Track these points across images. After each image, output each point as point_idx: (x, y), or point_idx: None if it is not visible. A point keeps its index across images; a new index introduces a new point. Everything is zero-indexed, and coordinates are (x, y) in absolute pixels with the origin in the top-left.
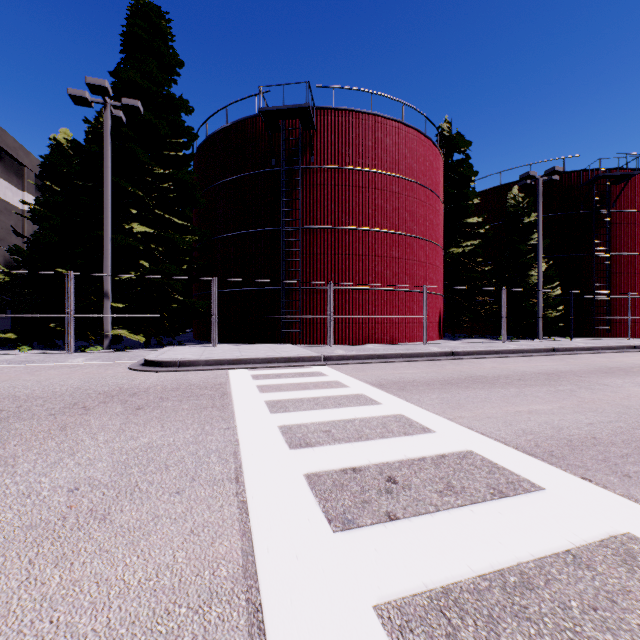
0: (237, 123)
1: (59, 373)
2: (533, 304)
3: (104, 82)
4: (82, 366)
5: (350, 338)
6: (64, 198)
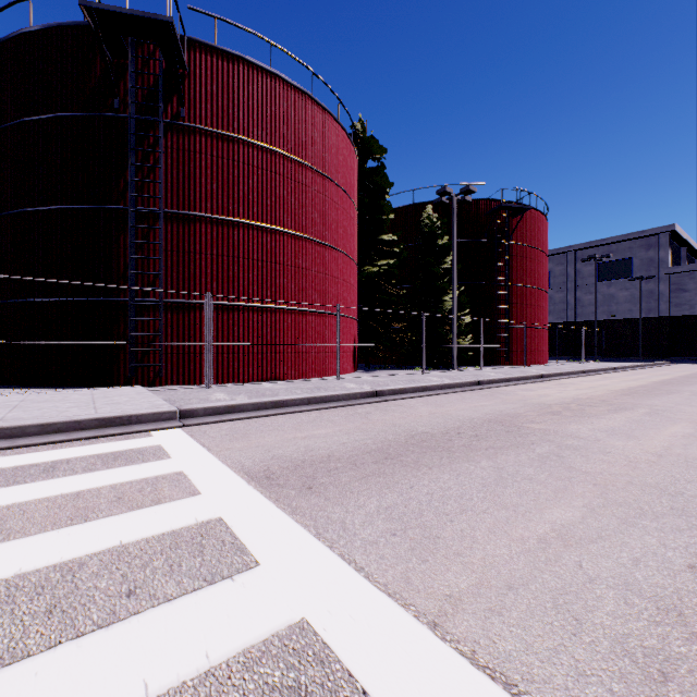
0: (50, 29)
1: None
2: (447, 332)
3: None
4: None
5: (240, 374)
6: None
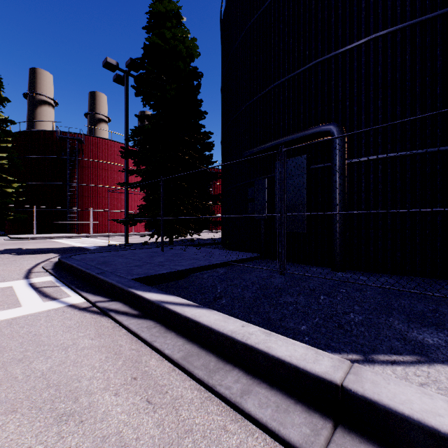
0: (42, 131)
1: None
2: None
3: None
4: None
5: (101, 231)
6: None
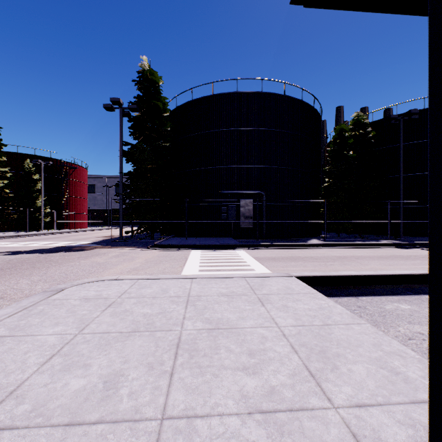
0: None
1: None
2: (39, 215)
3: None
4: None
5: None
6: None
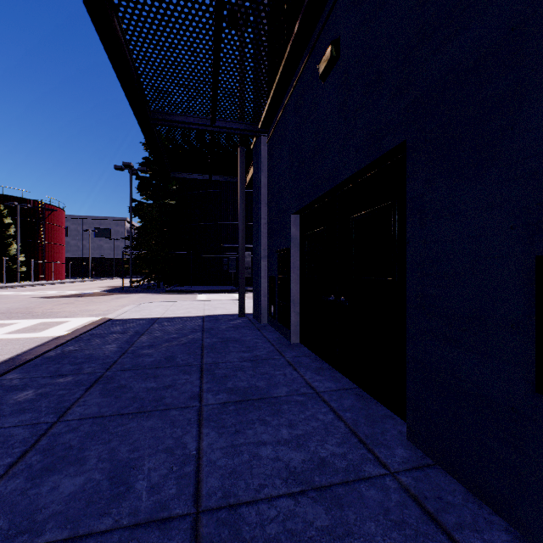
0: None
1: None
2: (12, 265)
3: None
4: None
5: None
6: None
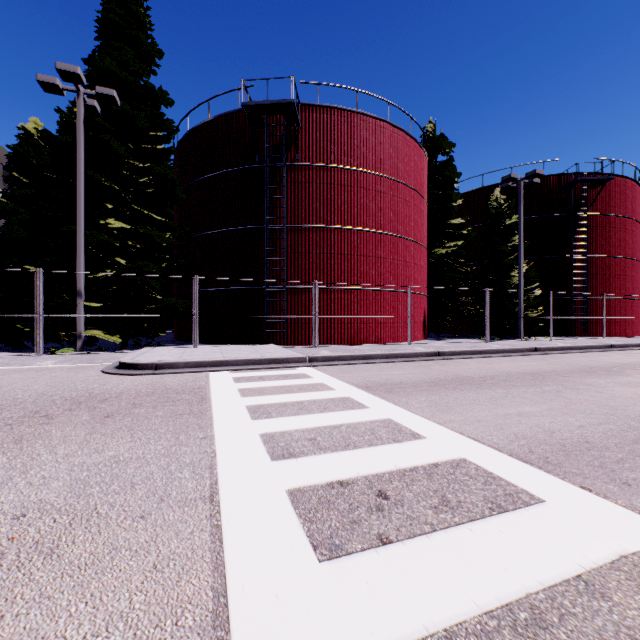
0: (219, 117)
1: (24, 377)
2: (514, 304)
3: (76, 68)
4: (51, 369)
5: (335, 338)
6: (33, 191)
